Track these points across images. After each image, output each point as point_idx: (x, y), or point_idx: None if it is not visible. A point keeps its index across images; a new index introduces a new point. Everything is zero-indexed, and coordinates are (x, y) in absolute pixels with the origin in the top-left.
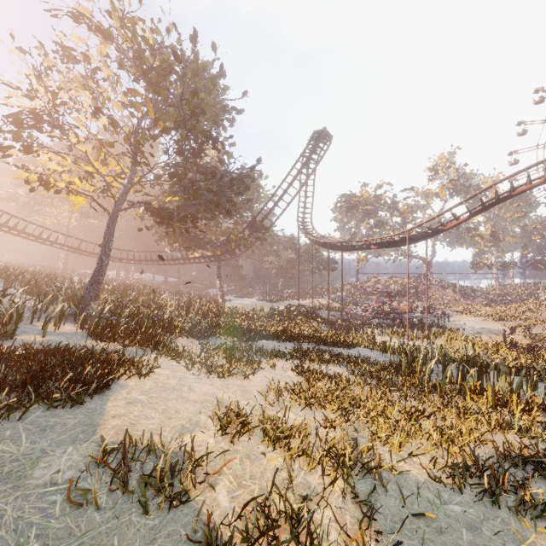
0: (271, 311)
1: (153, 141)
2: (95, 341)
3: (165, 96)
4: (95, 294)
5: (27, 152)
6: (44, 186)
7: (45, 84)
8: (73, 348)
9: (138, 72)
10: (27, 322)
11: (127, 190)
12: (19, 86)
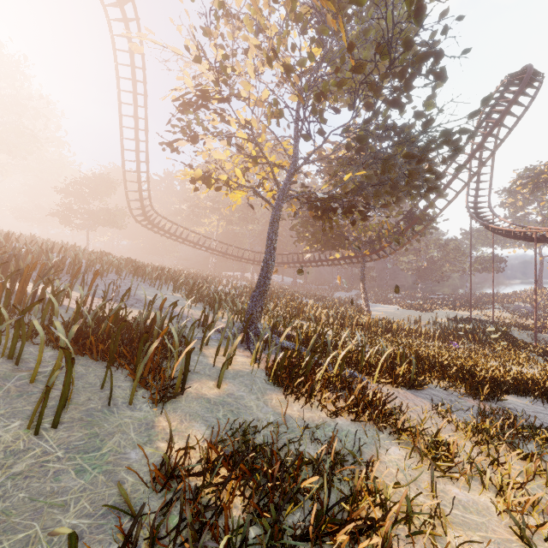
0: (439, 327)
1: (338, 90)
2: (283, 396)
3: (338, 41)
4: (260, 308)
5: (193, 142)
6: (207, 183)
7: (214, 36)
8: (264, 421)
9: (311, 10)
10: (196, 347)
11: (292, 175)
12: (187, 46)
